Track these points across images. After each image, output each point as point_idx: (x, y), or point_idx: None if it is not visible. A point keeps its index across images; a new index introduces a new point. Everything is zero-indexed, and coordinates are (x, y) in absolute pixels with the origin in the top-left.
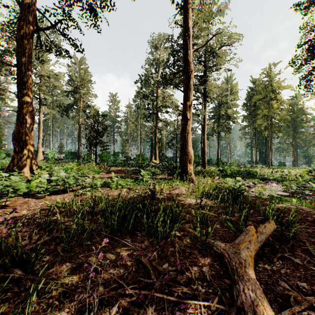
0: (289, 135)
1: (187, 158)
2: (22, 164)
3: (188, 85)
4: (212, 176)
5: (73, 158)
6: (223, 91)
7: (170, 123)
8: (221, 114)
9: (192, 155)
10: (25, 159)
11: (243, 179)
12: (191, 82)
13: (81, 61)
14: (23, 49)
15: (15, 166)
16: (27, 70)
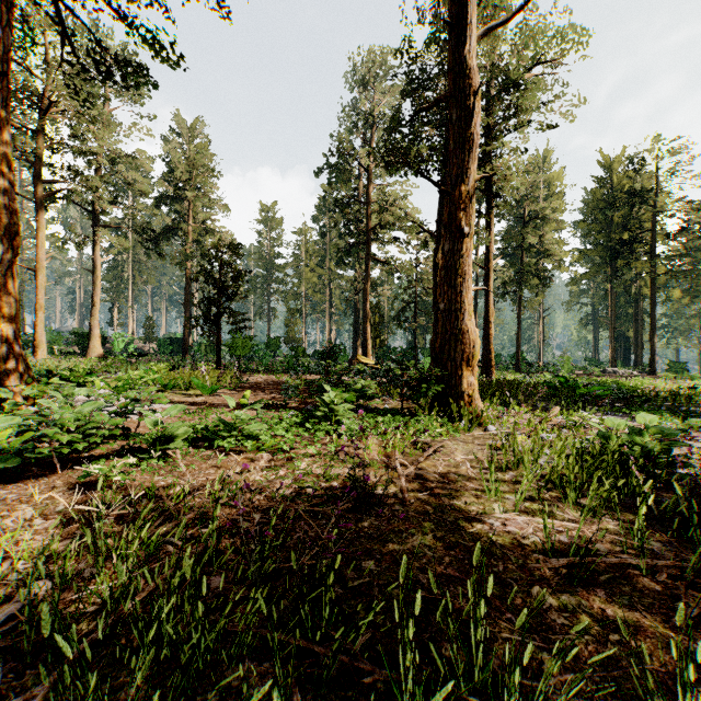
0: (694, 296)
1: (462, 352)
2: None
3: (464, 136)
4: (529, 403)
5: (175, 351)
6: (530, 189)
7: (401, 266)
8: (528, 244)
9: (475, 342)
10: None
11: (615, 411)
12: (472, 126)
13: (194, 128)
14: None
15: None
16: None
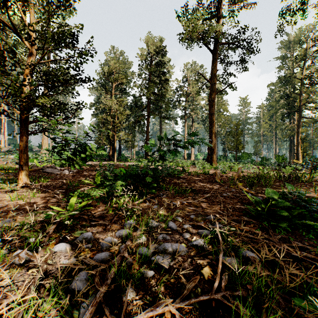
0: None
1: None
2: (212, 160)
3: None
4: None
5: None
6: None
7: None
8: None
9: None
10: (213, 158)
11: None
12: None
13: None
14: (212, 105)
15: (208, 161)
16: (213, 114)
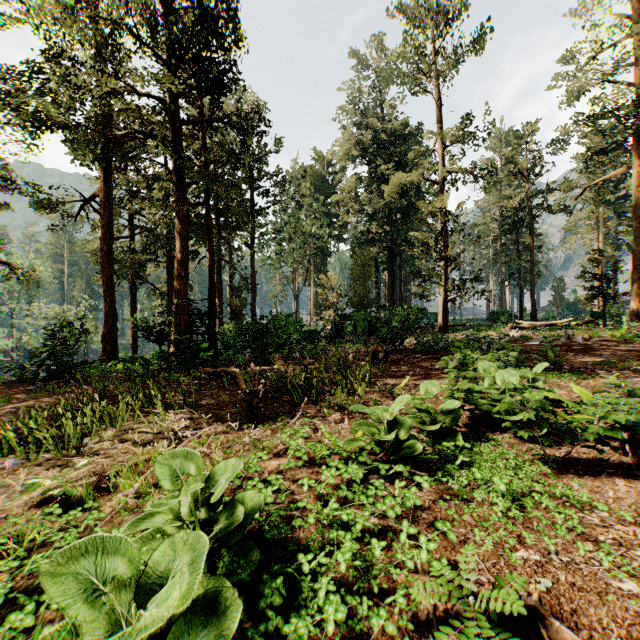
0: None
1: None
2: None
3: None
4: None
5: None
6: None
7: None
8: None
9: None
10: None
11: None
12: None
13: None
14: None
15: None
16: None
